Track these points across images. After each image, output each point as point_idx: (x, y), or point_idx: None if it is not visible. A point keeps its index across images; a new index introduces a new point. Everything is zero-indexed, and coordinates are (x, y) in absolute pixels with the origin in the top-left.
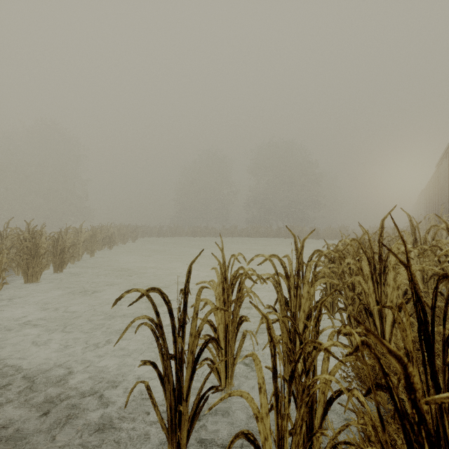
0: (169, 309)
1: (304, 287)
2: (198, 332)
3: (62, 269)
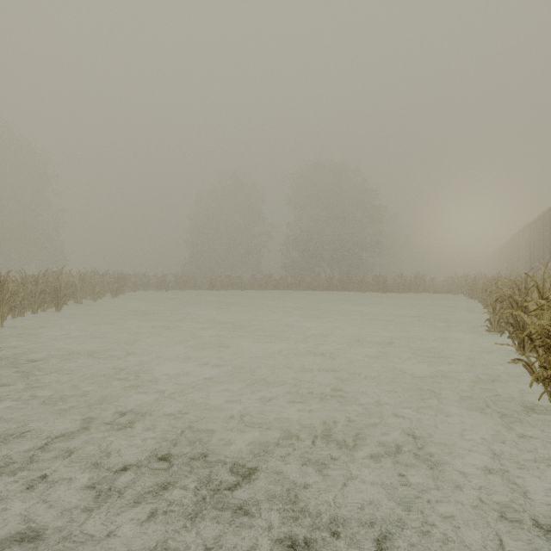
0: None
1: None
2: None
3: None
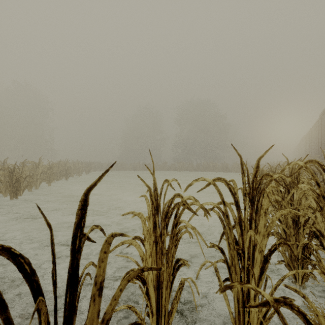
0: (33, 289)
1: (260, 220)
2: (102, 324)
3: (17, 196)
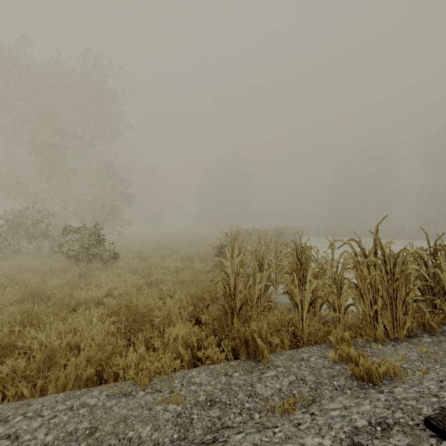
0: None
1: None
2: None
3: None
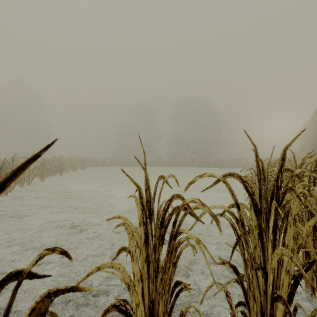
0: None
1: (287, 230)
2: None
3: (6, 193)
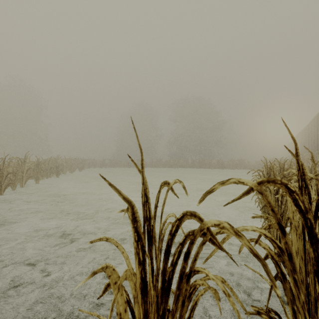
0: None
1: None
2: None
3: None
